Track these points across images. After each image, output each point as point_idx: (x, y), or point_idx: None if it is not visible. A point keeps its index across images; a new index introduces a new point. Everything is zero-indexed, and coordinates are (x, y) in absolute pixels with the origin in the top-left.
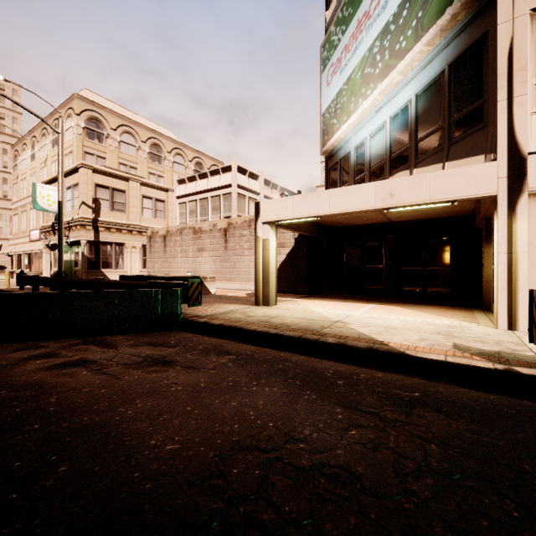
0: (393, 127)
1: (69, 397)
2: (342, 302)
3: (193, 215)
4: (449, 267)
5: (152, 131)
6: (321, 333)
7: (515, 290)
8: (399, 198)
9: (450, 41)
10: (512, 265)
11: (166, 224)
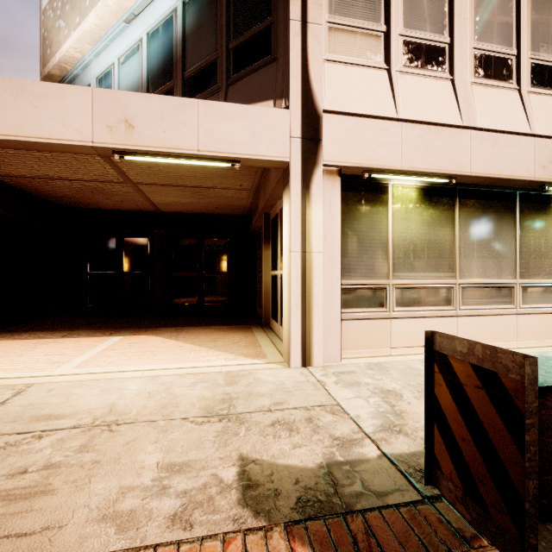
0: (152, 50)
1: None
2: (58, 339)
3: None
4: (226, 274)
5: None
6: None
7: (310, 306)
8: (145, 135)
9: None
10: (306, 270)
11: None
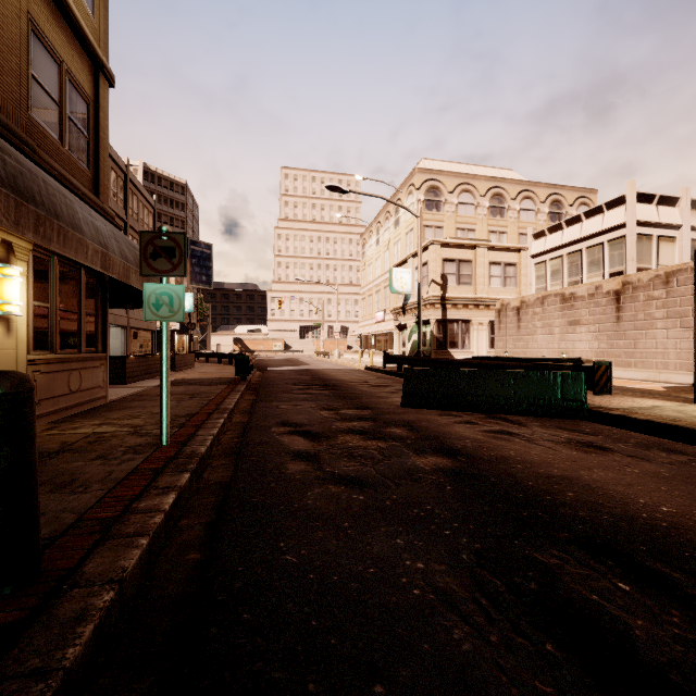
0: None
1: (524, 454)
2: None
3: (557, 277)
4: None
5: (493, 179)
6: None
7: None
8: None
9: None
10: None
11: (517, 292)
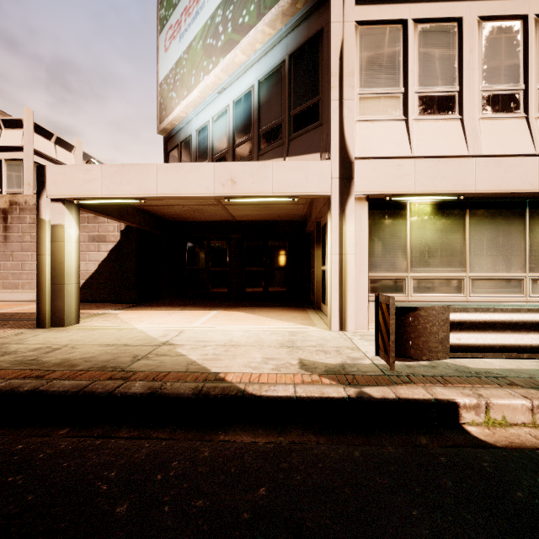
0: (236, 113)
1: None
2: (180, 311)
3: None
4: (286, 268)
5: None
6: (126, 374)
7: (345, 291)
8: (242, 187)
9: (291, 30)
10: (342, 266)
11: None
